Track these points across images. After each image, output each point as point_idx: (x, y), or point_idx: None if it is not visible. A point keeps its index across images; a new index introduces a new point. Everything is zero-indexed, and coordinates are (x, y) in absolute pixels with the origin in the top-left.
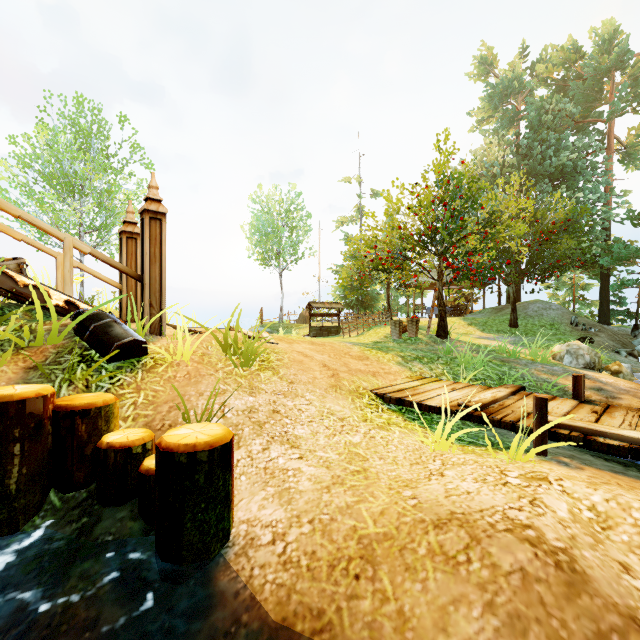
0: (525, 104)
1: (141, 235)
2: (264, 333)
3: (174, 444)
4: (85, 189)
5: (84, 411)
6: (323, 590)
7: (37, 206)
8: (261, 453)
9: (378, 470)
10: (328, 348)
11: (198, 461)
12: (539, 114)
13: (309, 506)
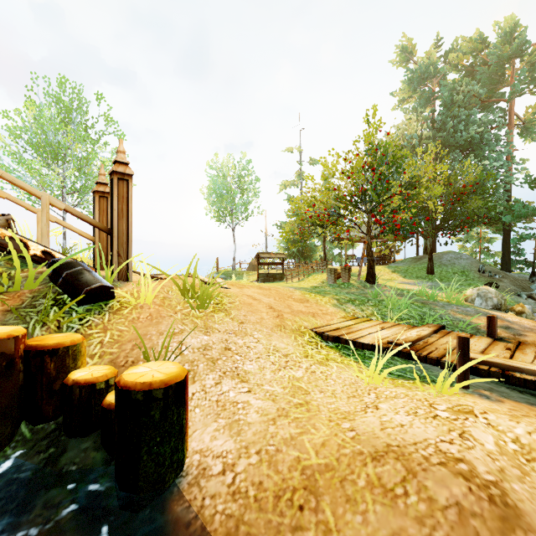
0: (439, 86)
1: (110, 194)
2: (218, 279)
3: (131, 382)
4: (67, 157)
5: (53, 350)
6: (269, 521)
7: (26, 171)
8: (214, 387)
9: (319, 403)
10: (274, 292)
11: (154, 398)
12: (451, 94)
13: (256, 437)
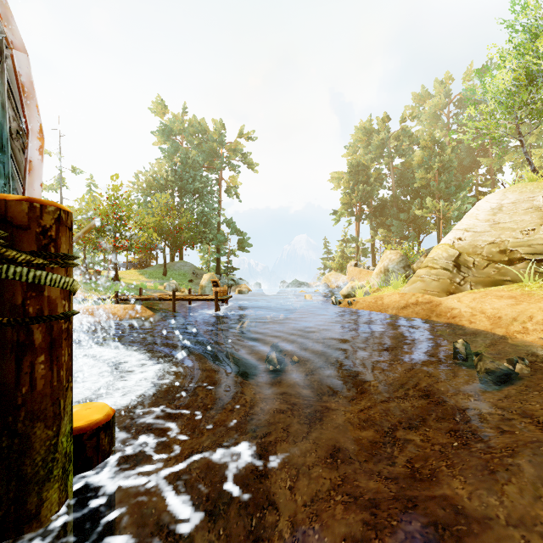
0: (186, 141)
1: None
2: None
3: None
4: None
5: None
6: None
7: None
8: None
9: None
10: None
11: None
12: (186, 157)
13: None
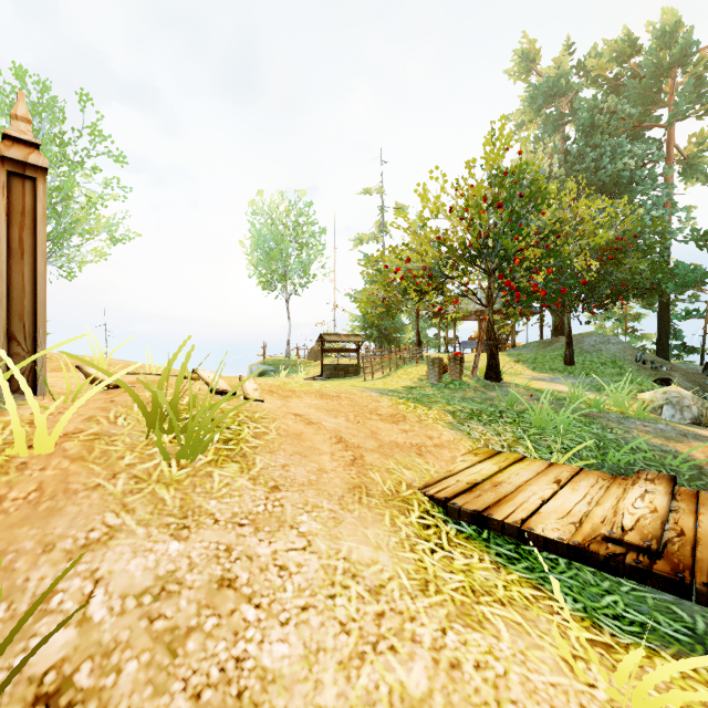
0: (570, 109)
1: None
2: (248, 380)
3: None
4: None
5: None
6: None
7: None
8: None
9: None
10: (345, 403)
11: None
12: (592, 115)
13: None
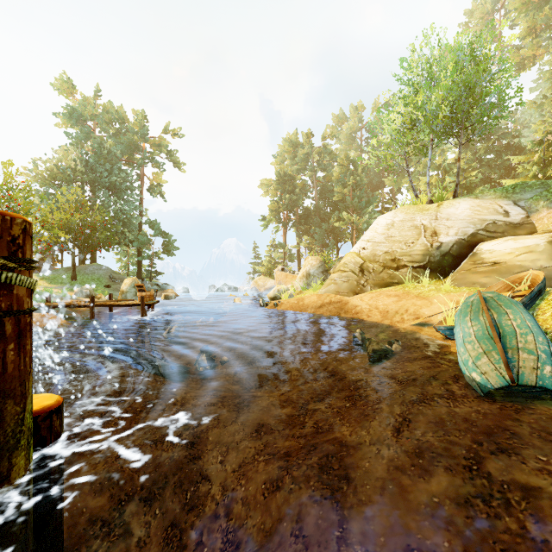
0: (100, 128)
1: None
2: None
3: None
4: None
5: None
6: None
7: None
8: None
9: None
10: None
11: None
12: (100, 147)
13: None
